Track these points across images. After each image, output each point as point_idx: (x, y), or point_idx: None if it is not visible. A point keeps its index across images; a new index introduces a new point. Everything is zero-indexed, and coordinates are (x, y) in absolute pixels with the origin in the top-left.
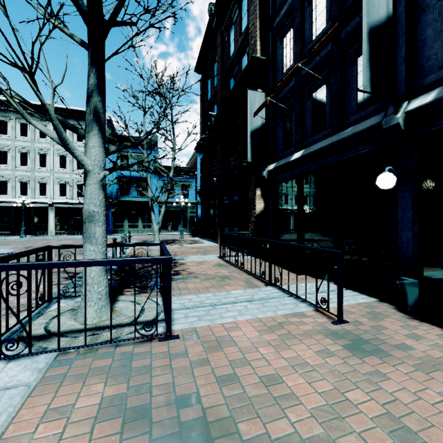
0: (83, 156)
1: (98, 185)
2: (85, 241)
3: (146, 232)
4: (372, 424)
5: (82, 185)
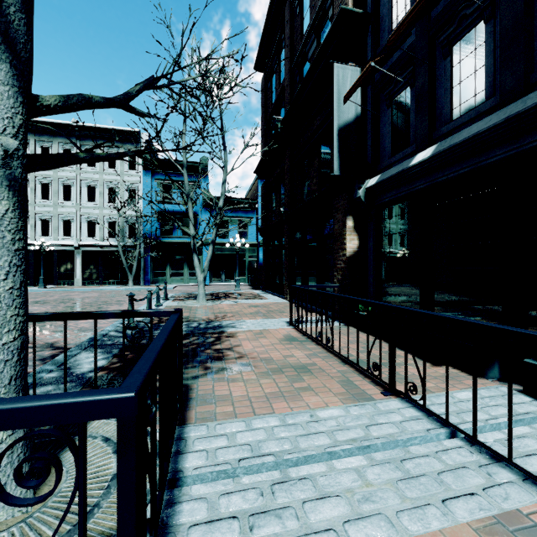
0: None
1: None
2: None
3: (193, 283)
4: None
5: (115, 223)
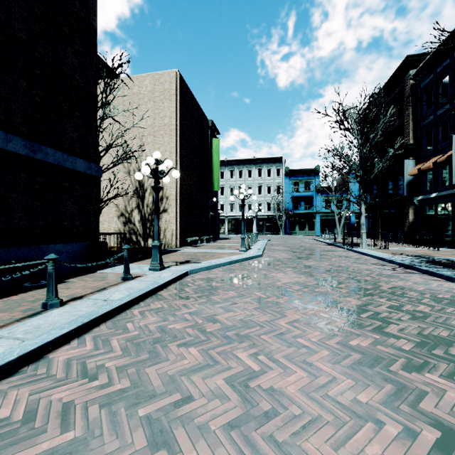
0: (362, 210)
1: (364, 217)
2: (361, 230)
3: (310, 234)
4: (432, 253)
5: (270, 204)
